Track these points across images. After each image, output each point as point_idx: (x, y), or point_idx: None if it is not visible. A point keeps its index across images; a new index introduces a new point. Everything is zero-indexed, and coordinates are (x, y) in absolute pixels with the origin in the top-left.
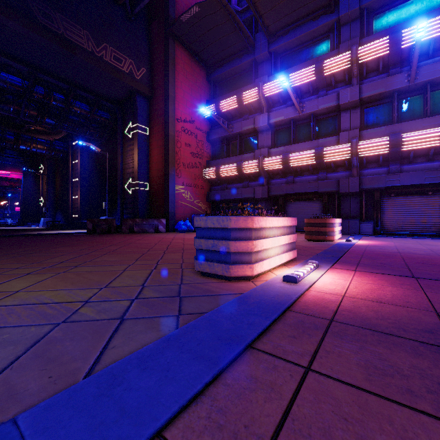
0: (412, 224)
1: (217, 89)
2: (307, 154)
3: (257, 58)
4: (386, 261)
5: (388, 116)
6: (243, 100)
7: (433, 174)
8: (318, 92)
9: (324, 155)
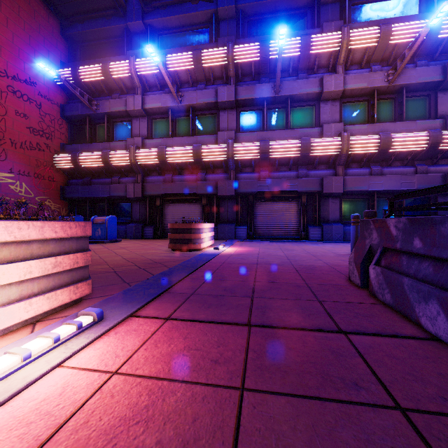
0: (277, 228)
1: (78, 51)
2: (185, 150)
3: (130, 26)
4: (234, 283)
5: (260, 123)
6: (110, 72)
7: (292, 182)
8: (198, 85)
9: (202, 153)
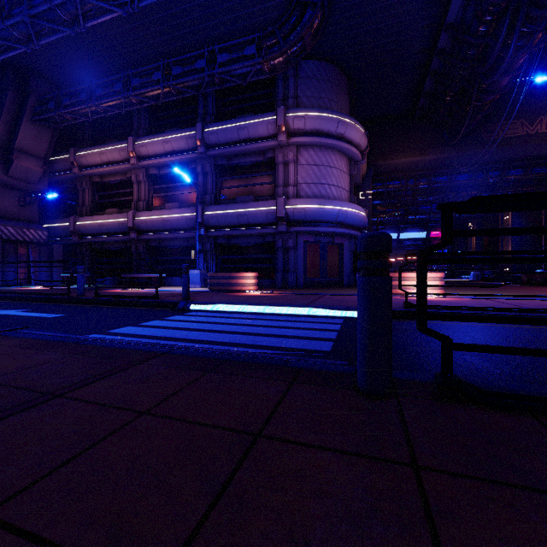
0: None
1: None
2: None
3: None
4: None
5: None
6: None
7: None
8: None
9: None
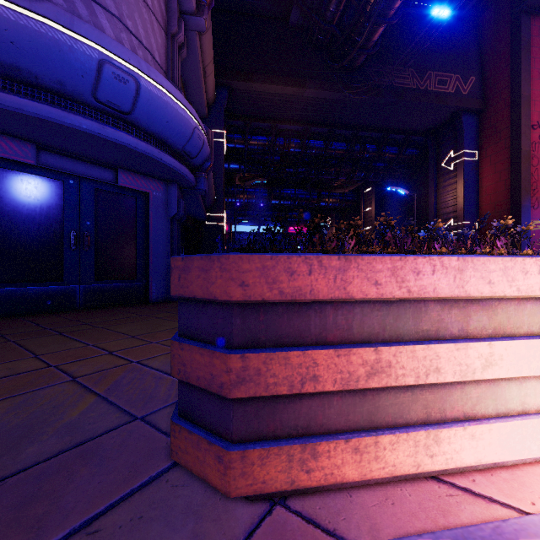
0: None
1: None
2: None
3: None
4: None
5: None
6: None
7: None
8: None
9: None
